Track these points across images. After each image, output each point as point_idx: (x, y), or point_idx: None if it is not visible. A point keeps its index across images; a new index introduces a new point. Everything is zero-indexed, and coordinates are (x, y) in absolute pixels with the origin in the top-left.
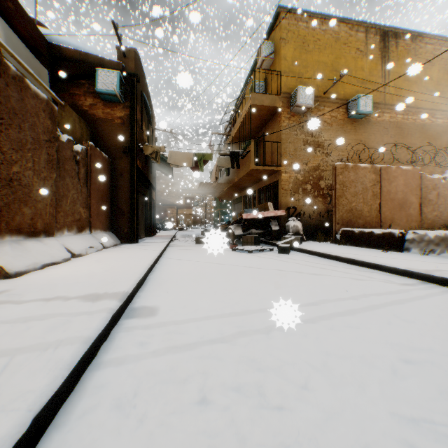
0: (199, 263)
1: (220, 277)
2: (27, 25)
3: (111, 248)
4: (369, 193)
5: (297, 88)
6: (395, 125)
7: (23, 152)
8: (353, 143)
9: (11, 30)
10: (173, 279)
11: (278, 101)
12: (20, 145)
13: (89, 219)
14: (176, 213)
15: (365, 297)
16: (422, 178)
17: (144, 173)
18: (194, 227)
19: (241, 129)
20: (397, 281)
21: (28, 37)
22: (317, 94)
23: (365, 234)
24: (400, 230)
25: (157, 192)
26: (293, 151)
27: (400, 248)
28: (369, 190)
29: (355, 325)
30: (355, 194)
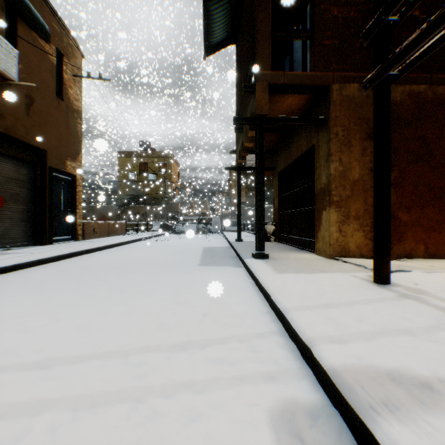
0: None
1: None
2: None
3: None
4: None
5: None
6: None
7: None
8: None
9: None
10: None
11: None
12: None
13: None
14: None
15: None
16: None
17: None
18: None
19: None
20: None
21: None
22: None
23: None
24: None
25: None
26: None
27: None
28: None
29: None
30: None
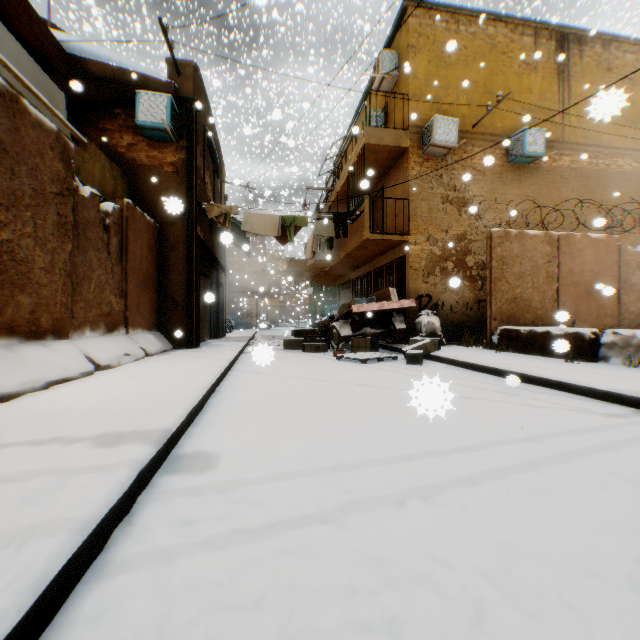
0: (287, 379)
1: (319, 402)
2: (34, 26)
3: (158, 355)
4: (542, 274)
5: (432, 119)
6: (578, 174)
7: (18, 211)
8: (516, 200)
9: (7, 31)
10: (246, 405)
11: (405, 139)
12: (13, 200)
13: (125, 313)
14: (256, 304)
15: (553, 438)
16: (621, 252)
17: (208, 245)
18: (282, 324)
19: (349, 180)
20: (597, 409)
21: (35, 44)
22: (462, 128)
23: (536, 335)
24: (593, 329)
25: (229, 275)
26: (427, 212)
27: (592, 356)
28: (541, 270)
29: (546, 489)
30: (521, 275)
